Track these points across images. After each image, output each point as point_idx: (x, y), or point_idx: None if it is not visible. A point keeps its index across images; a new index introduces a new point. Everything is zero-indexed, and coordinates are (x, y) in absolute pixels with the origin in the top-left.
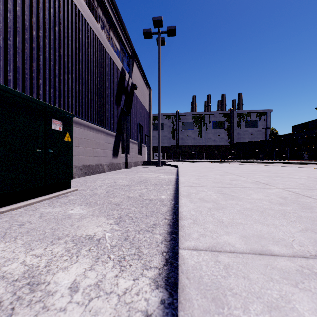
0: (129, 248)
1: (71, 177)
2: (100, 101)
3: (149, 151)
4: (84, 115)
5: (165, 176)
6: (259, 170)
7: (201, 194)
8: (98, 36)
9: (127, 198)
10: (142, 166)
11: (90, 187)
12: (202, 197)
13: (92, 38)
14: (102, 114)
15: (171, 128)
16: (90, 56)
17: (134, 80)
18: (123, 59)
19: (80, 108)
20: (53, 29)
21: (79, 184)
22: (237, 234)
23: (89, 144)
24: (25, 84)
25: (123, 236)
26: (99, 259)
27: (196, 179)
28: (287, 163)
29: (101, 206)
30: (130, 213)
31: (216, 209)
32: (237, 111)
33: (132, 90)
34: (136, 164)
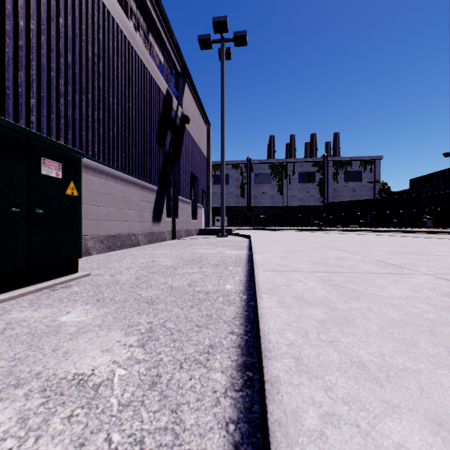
0: (155, 411)
1: (78, 254)
2: (132, 138)
3: (207, 215)
4: (108, 158)
5: (231, 251)
6: (374, 242)
7: (296, 287)
8: (129, 39)
9: (168, 291)
10: (197, 236)
11: (111, 270)
12: (299, 294)
13: (121, 42)
14: (136, 158)
15: (240, 181)
16: (117, 68)
17: (186, 110)
18: (169, 77)
19: (100, 147)
20: (55, 21)
21: (96, 266)
22: (418, 413)
23: (115, 202)
24: (4, 104)
25: (149, 376)
26: (84, 449)
27: (282, 257)
28: (404, 232)
29: (121, 306)
30: (168, 321)
31: (335, 325)
32: (333, 158)
33: (183, 125)
34: (188, 233)
